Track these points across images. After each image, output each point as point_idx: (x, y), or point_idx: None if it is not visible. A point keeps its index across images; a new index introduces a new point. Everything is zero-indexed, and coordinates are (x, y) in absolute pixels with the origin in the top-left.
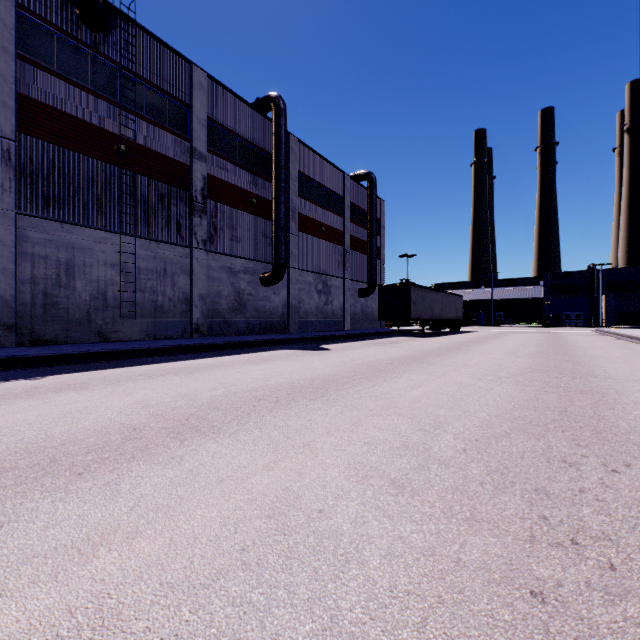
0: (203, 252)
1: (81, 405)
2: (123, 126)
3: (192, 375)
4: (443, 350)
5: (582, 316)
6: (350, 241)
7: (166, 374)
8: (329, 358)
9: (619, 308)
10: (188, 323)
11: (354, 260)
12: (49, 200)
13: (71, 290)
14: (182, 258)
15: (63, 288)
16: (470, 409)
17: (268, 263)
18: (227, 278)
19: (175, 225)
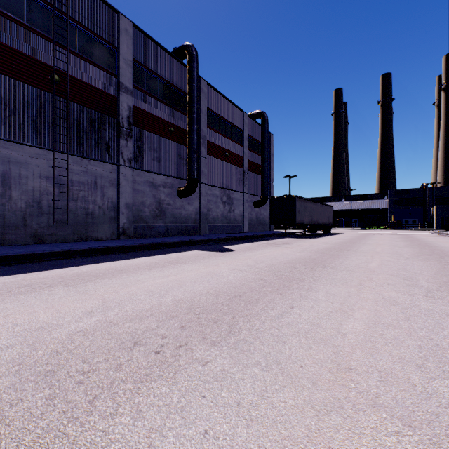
0: (129, 169)
1: None
2: (57, 59)
3: (83, 286)
4: (333, 251)
5: (417, 221)
6: (248, 164)
7: (56, 284)
8: (233, 260)
9: (446, 216)
10: (116, 227)
11: (251, 179)
12: None
13: (7, 198)
14: (110, 173)
15: None
16: None
17: (183, 179)
18: (149, 190)
19: (104, 146)
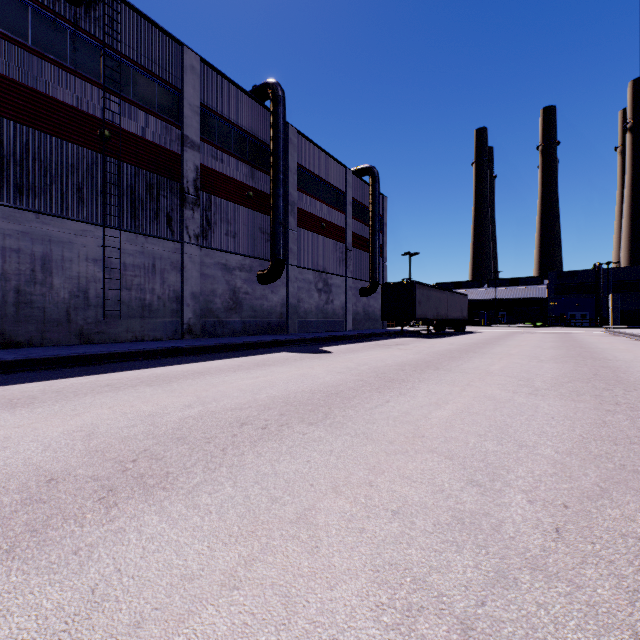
0: (195, 247)
1: (3, 433)
2: (107, 110)
3: (168, 386)
4: (456, 353)
5: (588, 316)
6: (351, 238)
7: (138, 384)
8: (331, 363)
9: (626, 308)
10: (179, 323)
11: (356, 258)
12: (22, 188)
13: (48, 287)
14: (172, 253)
15: (38, 285)
16: (525, 441)
17: (266, 260)
18: (222, 275)
19: (165, 218)
